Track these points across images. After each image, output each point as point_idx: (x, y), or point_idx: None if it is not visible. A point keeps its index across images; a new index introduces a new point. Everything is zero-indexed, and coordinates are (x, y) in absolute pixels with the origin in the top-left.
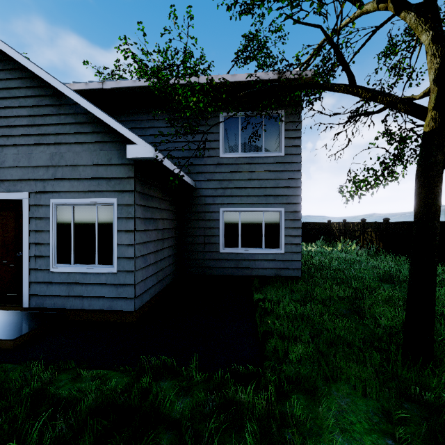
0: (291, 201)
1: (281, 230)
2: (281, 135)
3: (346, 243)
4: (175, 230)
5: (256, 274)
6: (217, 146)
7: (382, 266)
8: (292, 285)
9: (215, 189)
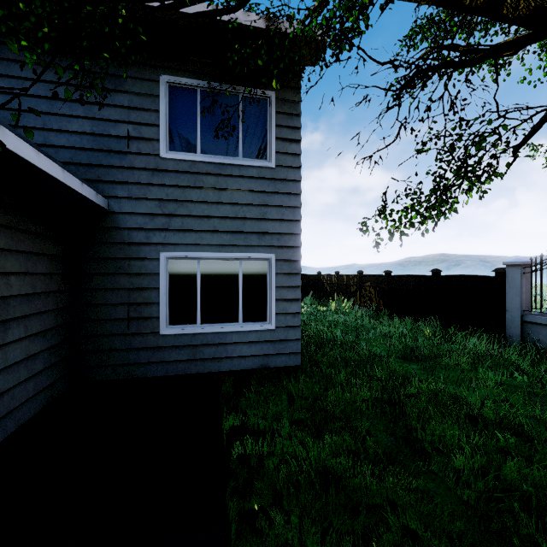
0: (286, 243)
1: (269, 291)
2: (270, 133)
3: (341, 301)
4: (57, 296)
5: (228, 368)
6: (154, 135)
7: (392, 333)
8: (289, 385)
9: (150, 216)
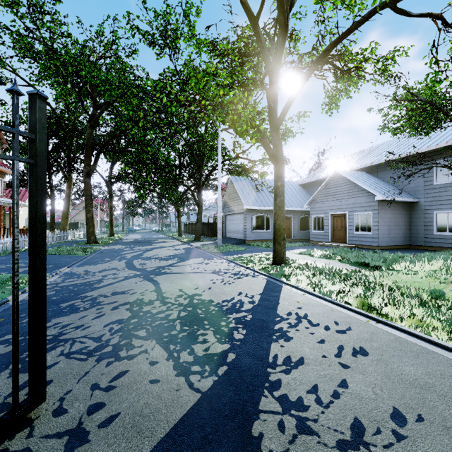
0: None
1: None
2: None
3: None
4: (405, 223)
5: None
6: (432, 179)
7: None
8: None
9: (430, 202)
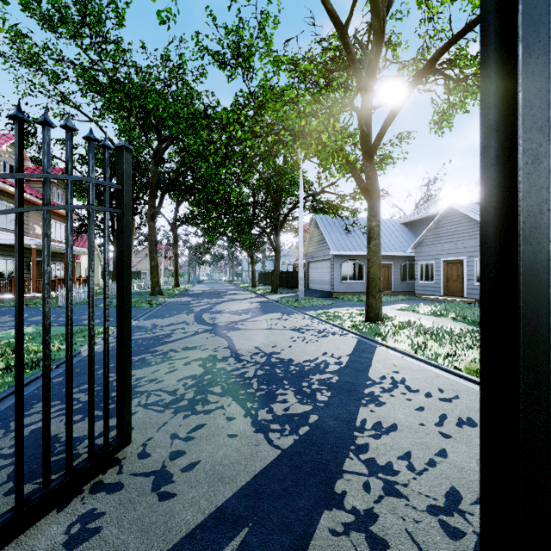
0: None
1: None
2: None
3: None
4: None
5: None
6: None
7: None
8: None
9: None
